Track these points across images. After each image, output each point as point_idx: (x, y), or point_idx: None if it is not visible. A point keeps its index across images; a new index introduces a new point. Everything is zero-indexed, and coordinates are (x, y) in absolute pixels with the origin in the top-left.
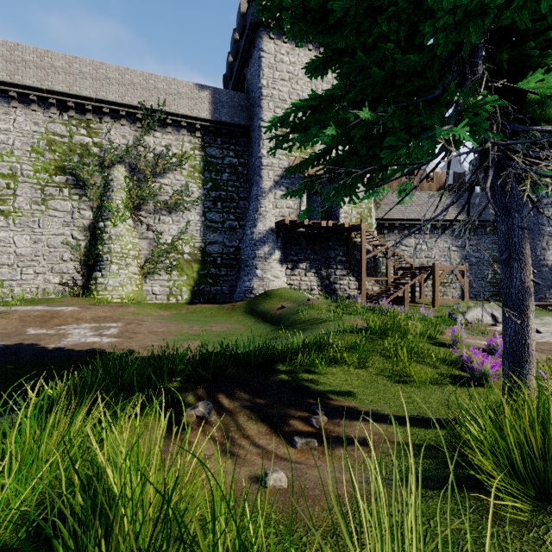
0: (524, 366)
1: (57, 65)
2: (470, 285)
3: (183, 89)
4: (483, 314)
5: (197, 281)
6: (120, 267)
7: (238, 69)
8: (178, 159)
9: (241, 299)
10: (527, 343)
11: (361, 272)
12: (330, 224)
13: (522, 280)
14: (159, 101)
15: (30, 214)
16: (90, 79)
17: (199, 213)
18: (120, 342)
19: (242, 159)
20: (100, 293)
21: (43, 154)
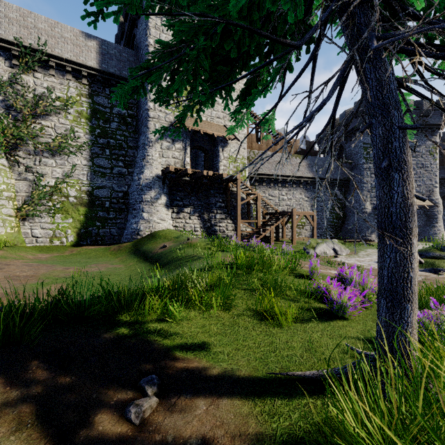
0: (406, 307)
1: None
2: (317, 227)
3: (67, 34)
4: (328, 248)
5: (83, 224)
6: None
7: (128, 29)
8: (62, 103)
9: (128, 240)
10: (410, 277)
11: (237, 215)
12: (211, 174)
13: (404, 196)
14: (40, 41)
15: None
16: None
17: (86, 158)
18: None
19: (131, 111)
20: None
21: None
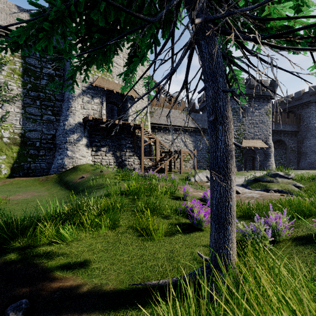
0: (228, 228)
1: None
2: (197, 161)
3: (1, 5)
4: (203, 176)
5: (16, 160)
6: None
7: None
8: None
9: (55, 173)
10: (230, 205)
11: (141, 153)
12: (121, 122)
13: (226, 143)
14: None
15: None
16: None
17: (19, 107)
18: None
19: (59, 72)
20: None
21: None
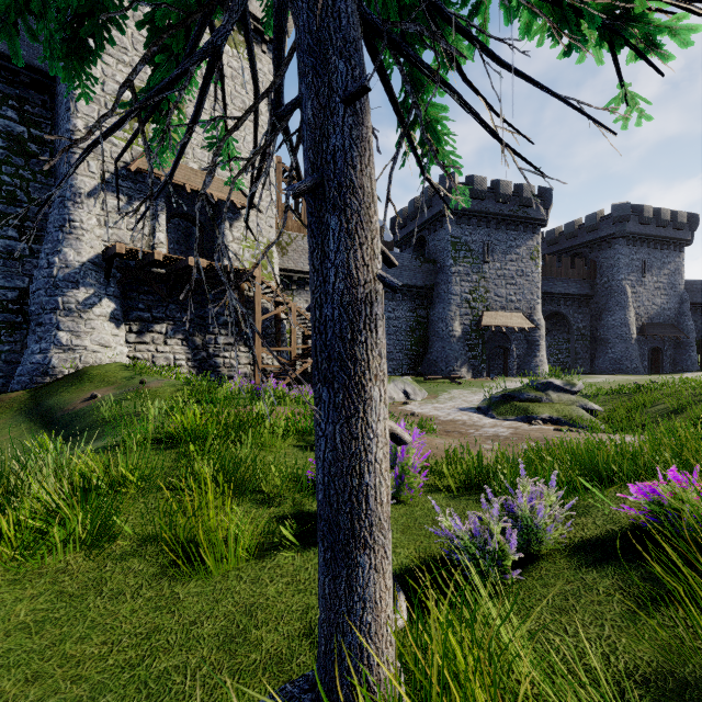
0: (360, 562)
1: None
2: (389, 357)
3: None
4: (396, 391)
5: None
6: None
7: None
8: None
9: (24, 387)
10: (365, 486)
11: (255, 339)
12: (204, 264)
13: (351, 275)
14: None
15: None
16: None
17: None
18: None
19: (39, 131)
20: None
21: None
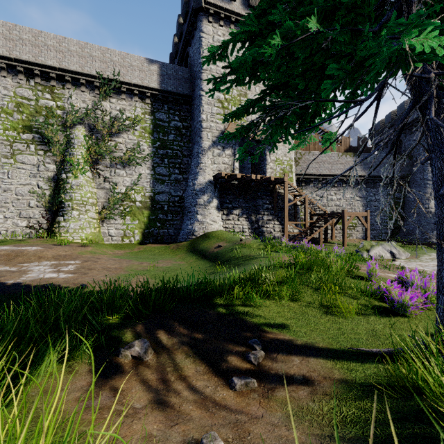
0: None
1: (24, 38)
2: (370, 228)
3: (135, 62)
4: (384, 251)
5: (147, 225)
6: (80, 213)
7: (182, 48)
8: (131, 122)
9: (185, 240)
10: None
11: (284, 217)
12: (259, 177)
13: None
14: (115, 72)
15: (0, 166)
16: (53, 51)
17: (149, 167)
18: (75, 278)
19: (186, 123)
20: (62, 235)
21: (12, 115)
